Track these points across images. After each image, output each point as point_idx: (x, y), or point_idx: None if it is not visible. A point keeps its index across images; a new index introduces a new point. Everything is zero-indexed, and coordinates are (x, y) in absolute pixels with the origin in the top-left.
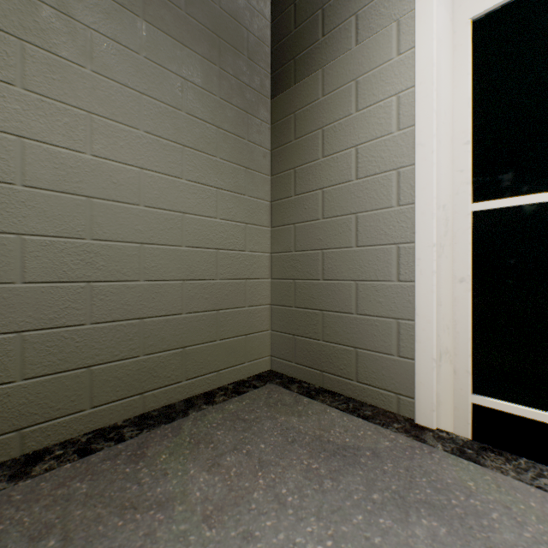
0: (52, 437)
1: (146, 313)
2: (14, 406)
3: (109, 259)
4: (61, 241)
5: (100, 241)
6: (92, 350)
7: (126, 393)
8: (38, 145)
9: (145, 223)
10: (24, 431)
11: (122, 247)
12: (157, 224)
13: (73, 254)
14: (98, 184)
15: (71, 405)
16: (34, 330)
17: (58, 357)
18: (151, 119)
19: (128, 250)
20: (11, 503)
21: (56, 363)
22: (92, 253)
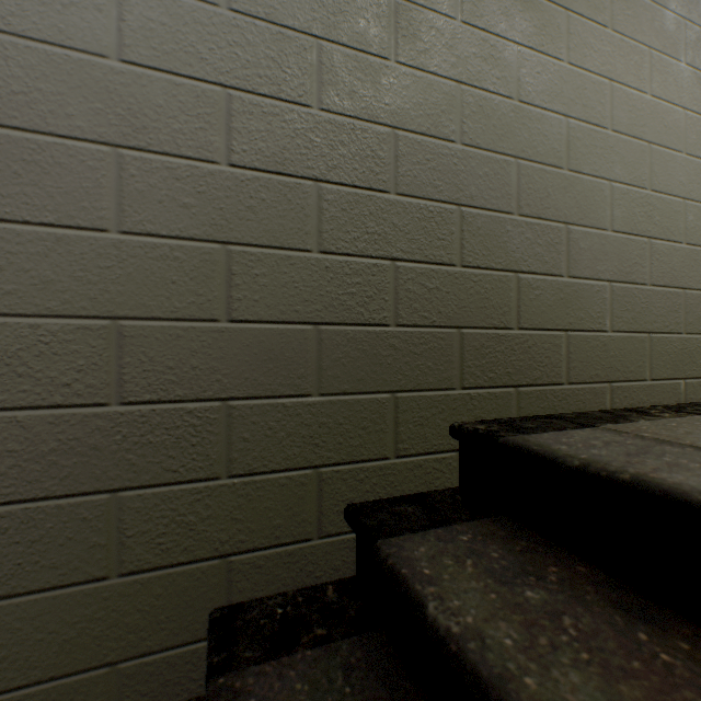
0: (626, 400)
1: (686, 284)
2: (606, 357)
3: (660, 214)
4: (631, 191)
5: (655, 194)
6: (649, 315)
7: (671, 373)
8: (619, 88)
9: (685, 174)
10: (611, 386)
11: (669, 201)
12: (694, 177)
13: (638, 206)
14: (653, 128)
15: (637, 371)
16: (616, 283)
17: (630, 315)
18: (689, 48)
19: (673, 206)
20: (699, 424)
21: (628, 321)
22: (650, 206)
